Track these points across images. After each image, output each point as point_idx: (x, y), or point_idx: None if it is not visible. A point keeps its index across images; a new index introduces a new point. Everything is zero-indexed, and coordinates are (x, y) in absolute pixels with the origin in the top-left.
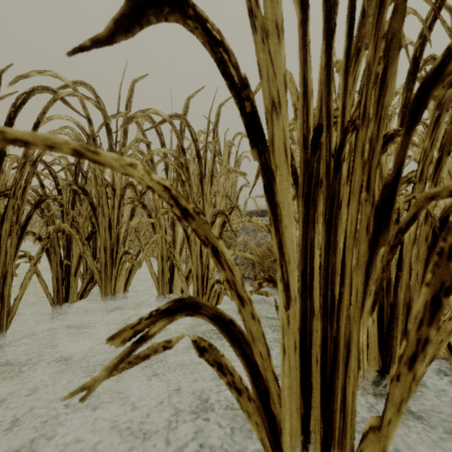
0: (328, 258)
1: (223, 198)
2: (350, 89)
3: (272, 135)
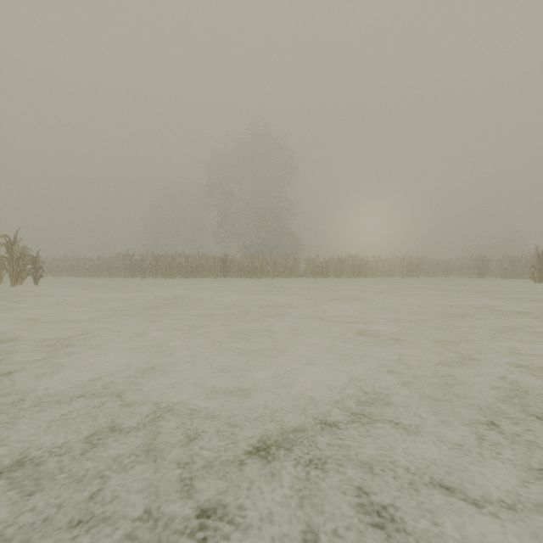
0: None
1: None
2: None
3: None
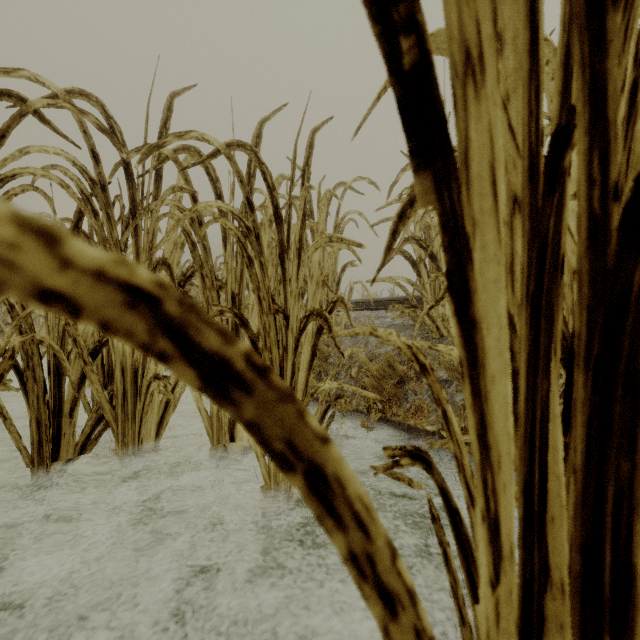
0: (599, 457)
1: (319, 286)
2: (619, 50)
3: (464, 140)
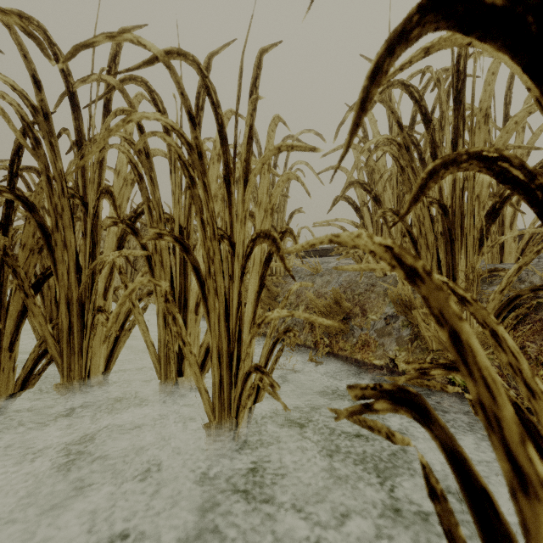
0: None
1: (267, 214)
2: None
3: None
